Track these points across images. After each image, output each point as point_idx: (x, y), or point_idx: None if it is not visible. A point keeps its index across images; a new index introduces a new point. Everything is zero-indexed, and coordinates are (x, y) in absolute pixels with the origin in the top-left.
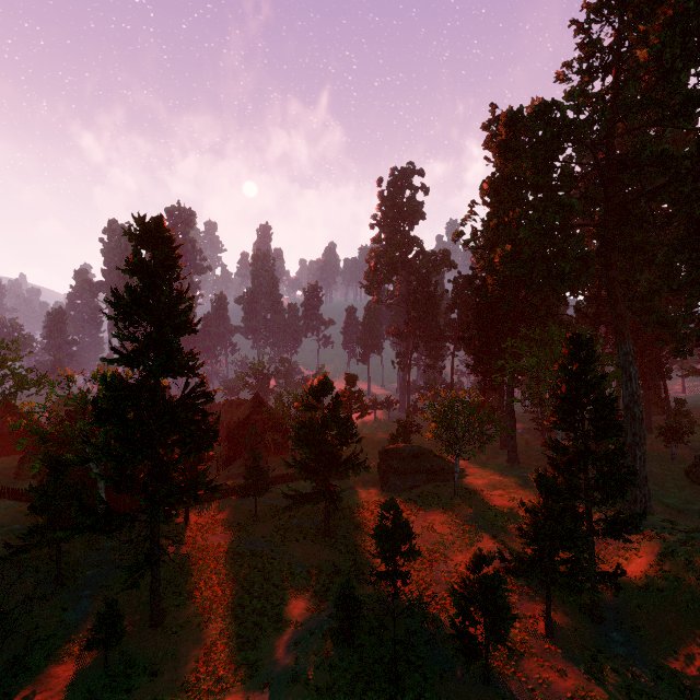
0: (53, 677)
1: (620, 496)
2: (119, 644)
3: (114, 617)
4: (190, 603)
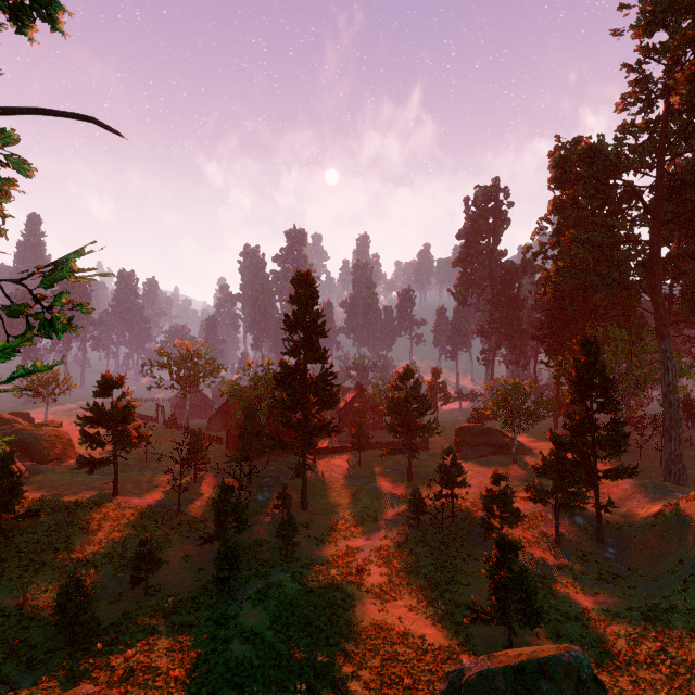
0: (258, 520)
1: (618, 452)
2: (290, 508)
3: (287, 494)
4: (322, 503)
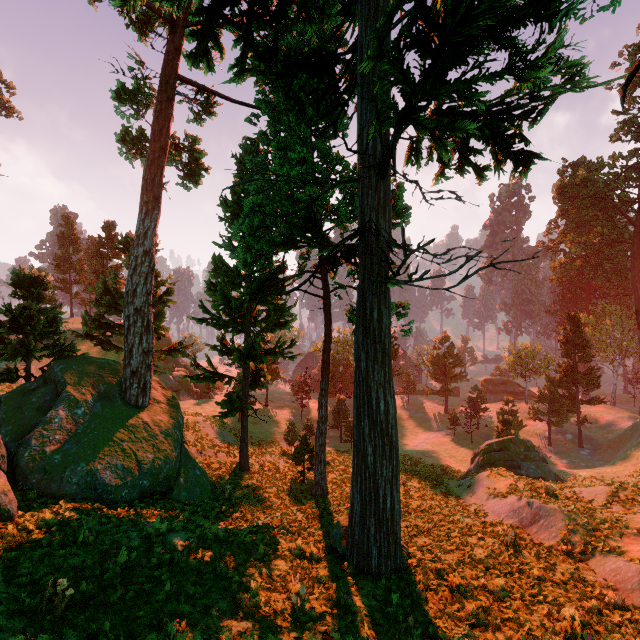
0: None
1: (593, 388)
2: None
3: None
4: None
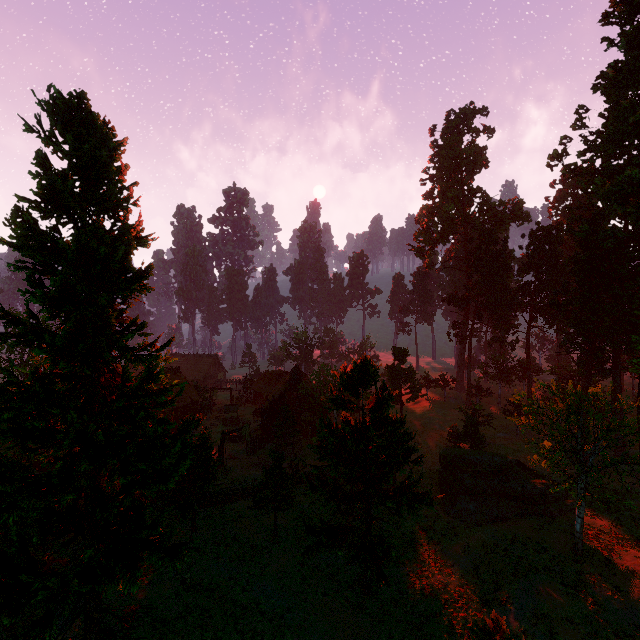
0: None
1: None
2: None
3: None
4: None
